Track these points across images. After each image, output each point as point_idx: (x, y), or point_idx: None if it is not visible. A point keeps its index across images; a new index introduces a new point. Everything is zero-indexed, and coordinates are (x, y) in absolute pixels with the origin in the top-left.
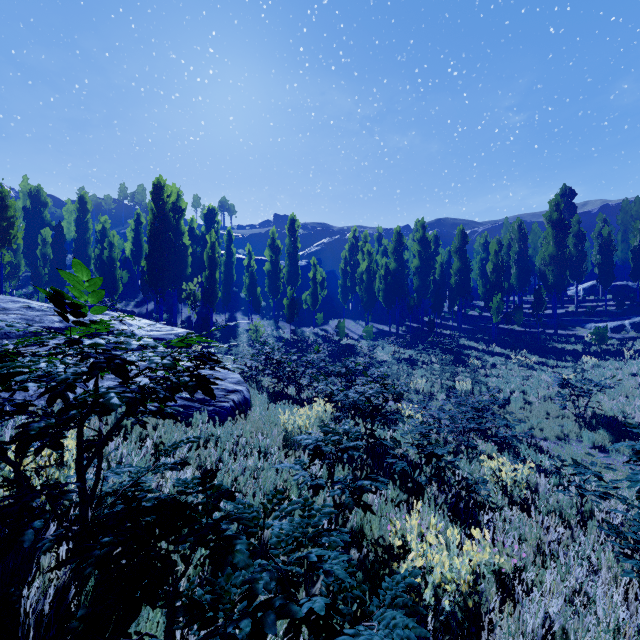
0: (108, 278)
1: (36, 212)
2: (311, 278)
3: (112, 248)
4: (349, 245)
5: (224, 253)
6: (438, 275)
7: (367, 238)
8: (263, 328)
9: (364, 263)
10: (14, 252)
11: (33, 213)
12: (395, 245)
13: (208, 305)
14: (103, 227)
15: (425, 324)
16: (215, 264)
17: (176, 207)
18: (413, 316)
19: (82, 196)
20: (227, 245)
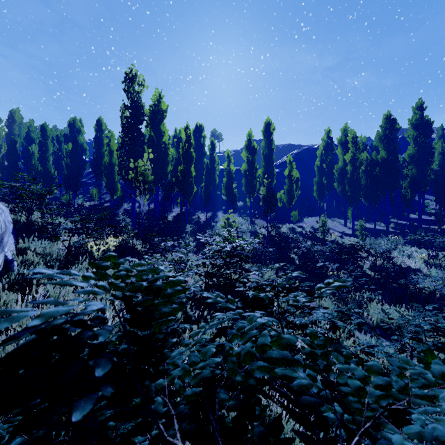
0: (108, 180)
1: (72, 137)
2: (286, 175)
3: (112, 155)
4: (323, 145)
5: (208, 160)
6: (437, 164)
7: (347, 131)
8: (240, 224)
9: (347, 154)
10: (45, 163)
11: (71, 138)
12: (385, 131)
13: (196, 206)
14: (109, 140)
15: (416, 221)
16: (190, 158)
17: (158, 109)
18: (395, 213)
19: (98, 119)
20: (210, 153)
